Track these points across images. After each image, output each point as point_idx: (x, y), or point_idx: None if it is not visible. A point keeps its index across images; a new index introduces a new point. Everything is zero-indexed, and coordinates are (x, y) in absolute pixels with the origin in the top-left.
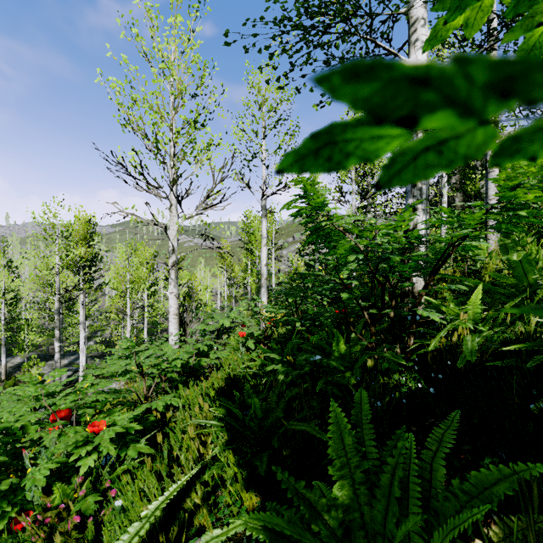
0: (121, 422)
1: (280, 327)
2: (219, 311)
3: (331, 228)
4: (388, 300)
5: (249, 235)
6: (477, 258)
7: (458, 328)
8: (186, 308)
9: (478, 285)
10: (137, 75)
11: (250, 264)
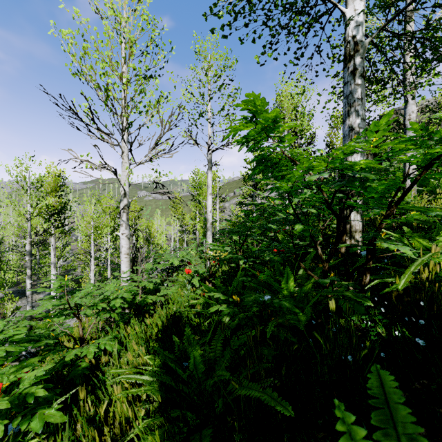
0: (22, 386)
1: (224, 266)
2: (172, 253)
3: (279, 157)
4: (321, 241)
5: (198, 189)
6: (405, 200)
7: (428, 263)
8: (138, 248)
9: (439, 217)
10: (88, 27)
11: (198, 213)
